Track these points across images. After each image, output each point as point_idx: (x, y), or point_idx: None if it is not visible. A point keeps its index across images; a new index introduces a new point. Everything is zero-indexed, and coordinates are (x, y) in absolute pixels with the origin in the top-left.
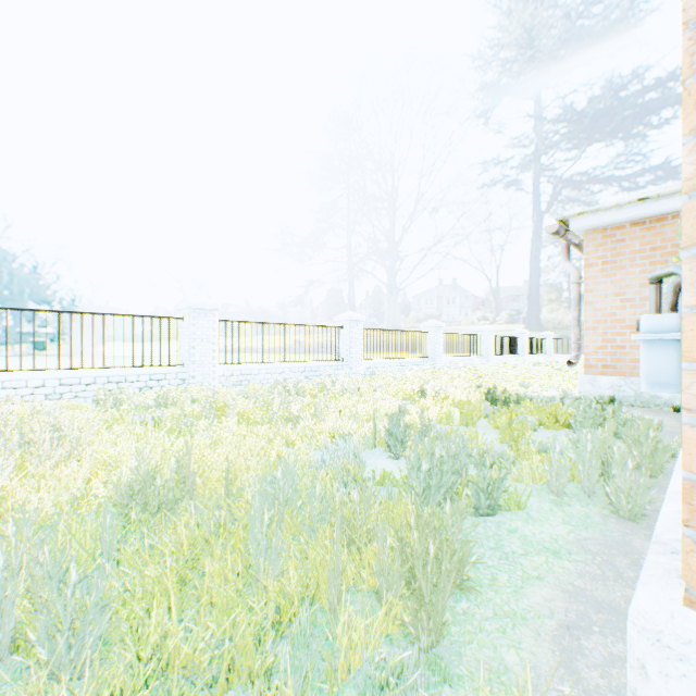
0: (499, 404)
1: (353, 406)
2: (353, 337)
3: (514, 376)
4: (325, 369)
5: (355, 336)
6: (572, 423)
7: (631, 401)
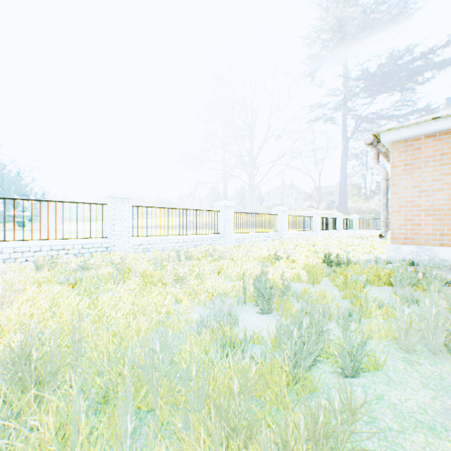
0: (334, 266)
1: (227, 267)
2: (227, 218)
3: (337, 245)
4: (207, 240)
5: (228, 217)
6: (393, 282)
7: (426, 263)
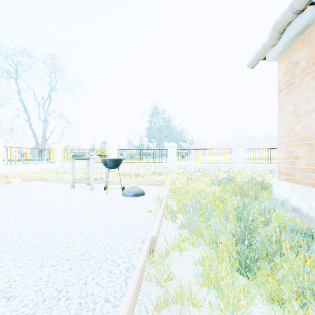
0: None
1: None
2: None
3: None
4: None
5: None
6: None
7: None
